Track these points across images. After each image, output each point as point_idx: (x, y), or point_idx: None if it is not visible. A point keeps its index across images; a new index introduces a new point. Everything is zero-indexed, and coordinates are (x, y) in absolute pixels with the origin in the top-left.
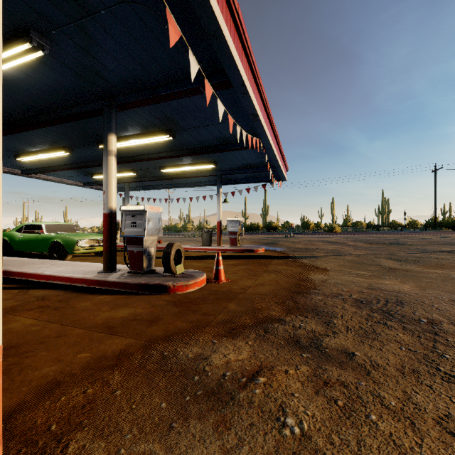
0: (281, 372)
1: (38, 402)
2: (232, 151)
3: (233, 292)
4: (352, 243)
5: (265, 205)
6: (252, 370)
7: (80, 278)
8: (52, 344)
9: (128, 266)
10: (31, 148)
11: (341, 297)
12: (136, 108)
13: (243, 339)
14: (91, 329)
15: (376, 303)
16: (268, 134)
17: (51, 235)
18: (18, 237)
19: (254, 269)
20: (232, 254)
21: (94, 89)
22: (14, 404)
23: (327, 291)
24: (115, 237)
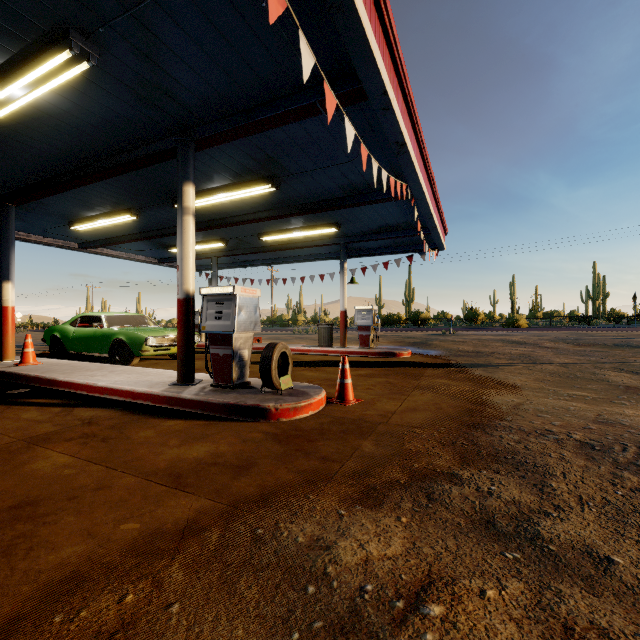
0: (470, 592)
1: (44, 614)
2: (364, 206)
3: (368, 421)
4: (551, 344)
5: (409, 287)
6: (413, 583)
7: (144, 392)
8: (87, 502)
9: (211, 377)
10: (88, 212)
11: (553, 437)
12: (222, 144)
13: (391, 511)
14: (148, 478)
15: (621, 450)
16: (420, 176)
17: (113, 330)
18: (72, 332)
19: (397, 383)
20: (362, 360)
21: (163, 118)
22: (7, 616)
23: (525, 425)
24: (193, 334)
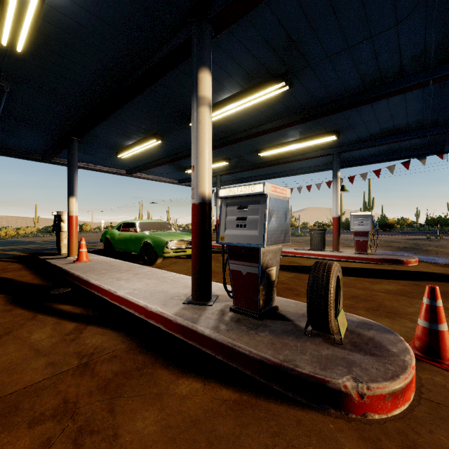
0: None
1: None
2: (377, 104)
3: None
4: None
5: (369, 197)
6: None
7: (156, 313)
8: None
9: (229, 295)
10: (127, 141)
11: None
12: (241, 18)
13: None
14: None
15: None
16: None
17: (142, 234)
18: (117, 235)
19: None
20: (367, 267)
21: None
22: None
23: None
24: (209, 244)
